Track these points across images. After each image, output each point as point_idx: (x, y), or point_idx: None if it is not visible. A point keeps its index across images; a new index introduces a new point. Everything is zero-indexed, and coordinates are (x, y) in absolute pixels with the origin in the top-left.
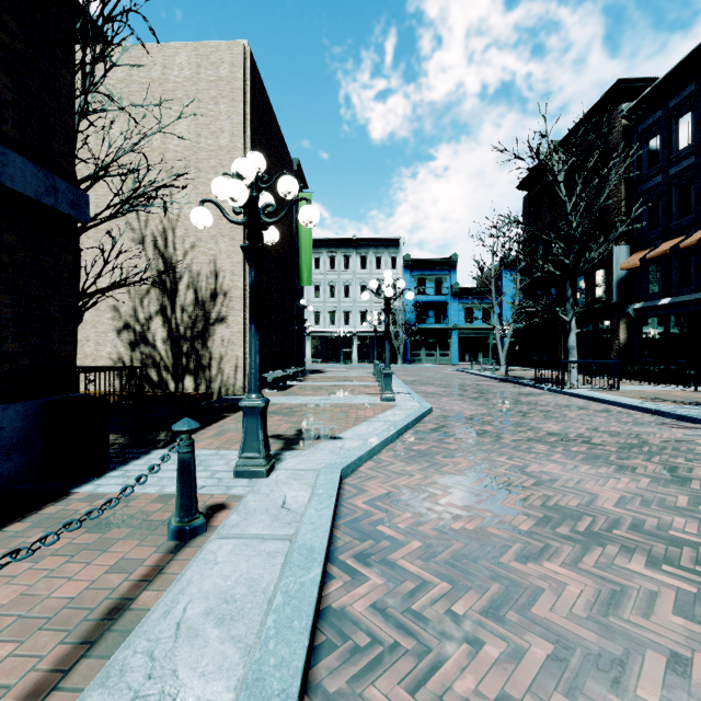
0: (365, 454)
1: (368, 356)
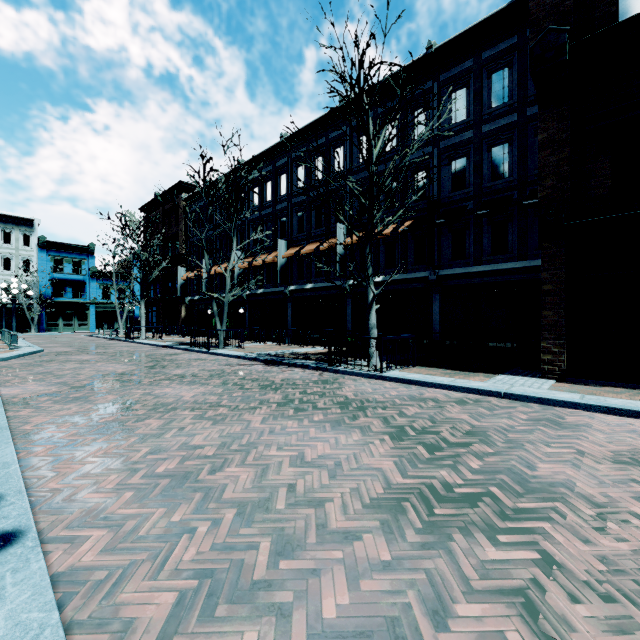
0: (1, 359)
1: None
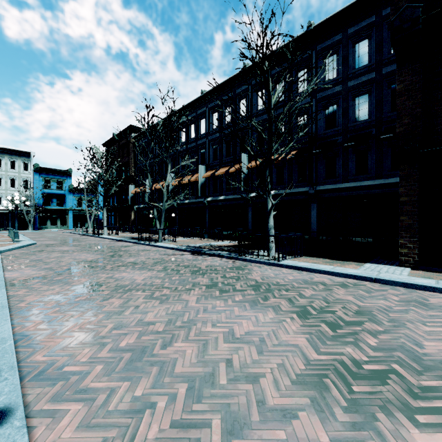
0: (7, 249)
1: (3, 226)
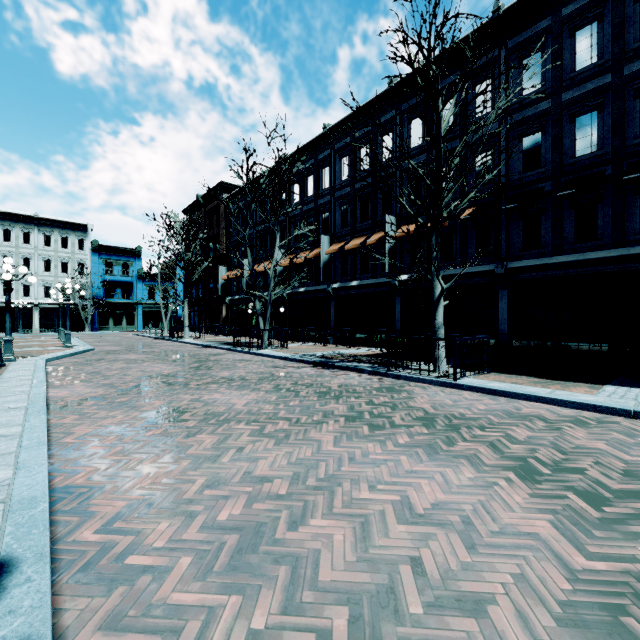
0: (55, 357)
1: (53, 325)
